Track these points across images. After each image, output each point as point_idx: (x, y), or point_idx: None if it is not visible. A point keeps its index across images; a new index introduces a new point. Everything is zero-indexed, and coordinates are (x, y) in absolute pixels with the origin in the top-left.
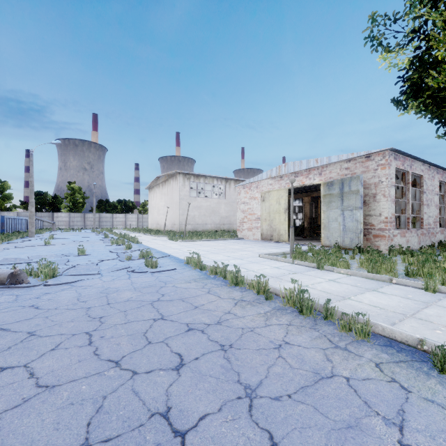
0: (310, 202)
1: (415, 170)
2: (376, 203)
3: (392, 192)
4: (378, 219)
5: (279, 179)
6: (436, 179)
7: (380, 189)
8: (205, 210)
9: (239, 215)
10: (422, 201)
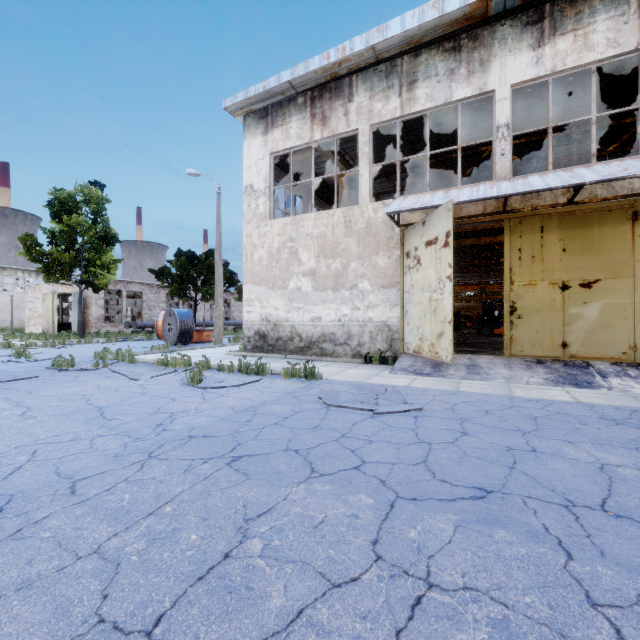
0: (107, 302)
1: (132, 289)
2: (92, 308)
3: (101, 302)
4: (92, 317)
5: (53, 285)
6: (163, 293)
7: (93, 301)
8: (4, 306)
9: (27, 313)
10: (143, 306)
